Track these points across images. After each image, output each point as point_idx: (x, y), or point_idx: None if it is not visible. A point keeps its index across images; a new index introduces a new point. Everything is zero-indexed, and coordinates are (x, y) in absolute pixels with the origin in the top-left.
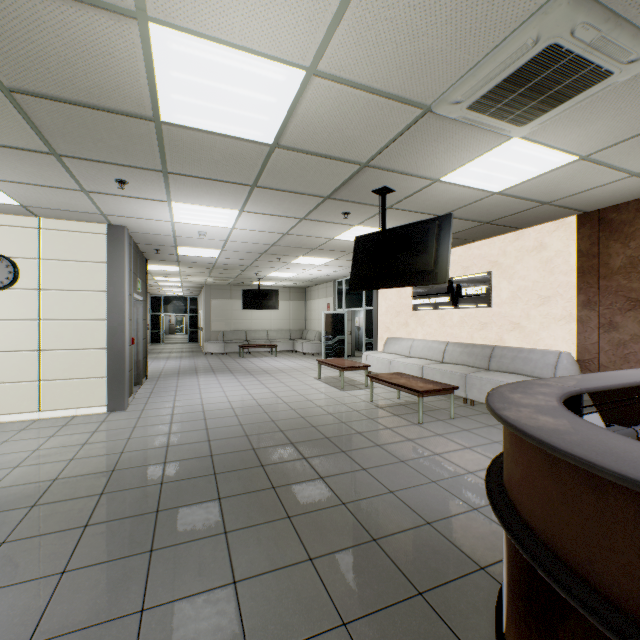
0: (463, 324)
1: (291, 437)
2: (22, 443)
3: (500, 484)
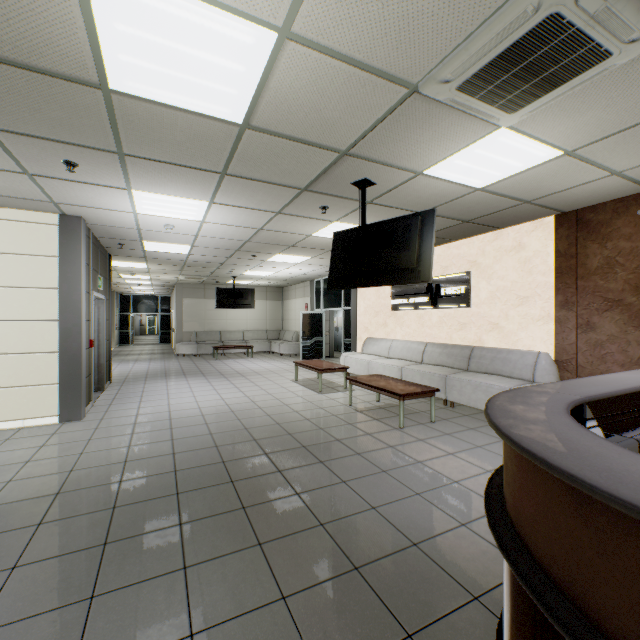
0: (442, 324)
1: (265, 447)
2: None
3: (503, 512)
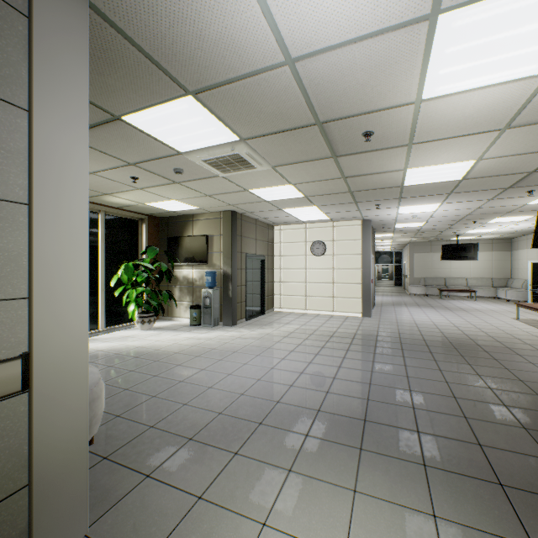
0: None
1: (477, 342)
2: (334, 321)
3: None
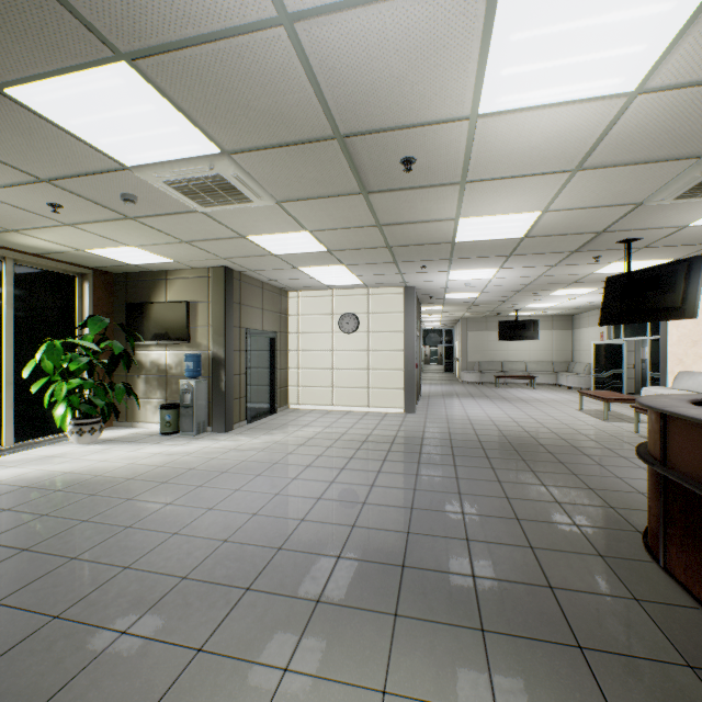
0: None
1: (540, 442)
2: (369, 421)
3: None
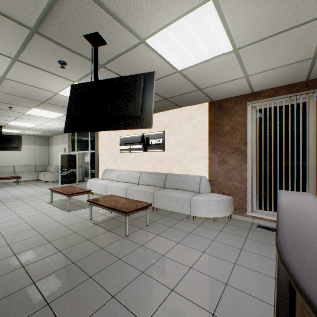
0: (150, 161)
1: None
2: None
3: None
